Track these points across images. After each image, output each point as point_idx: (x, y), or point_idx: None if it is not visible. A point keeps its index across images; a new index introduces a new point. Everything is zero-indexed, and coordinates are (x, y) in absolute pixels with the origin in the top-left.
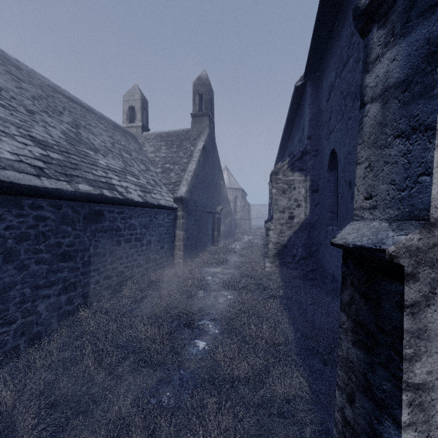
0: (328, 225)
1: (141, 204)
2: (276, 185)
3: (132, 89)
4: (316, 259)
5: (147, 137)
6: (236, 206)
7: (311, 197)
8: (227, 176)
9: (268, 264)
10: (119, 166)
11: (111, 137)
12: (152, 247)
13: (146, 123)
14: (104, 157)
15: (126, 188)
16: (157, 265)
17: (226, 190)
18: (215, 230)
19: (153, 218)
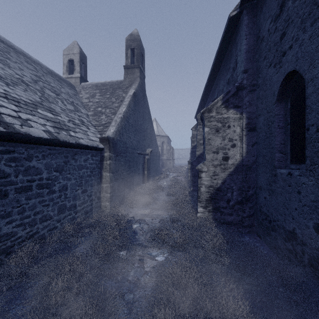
0: (276, 168)
1: (46, 142)
2: (209, 124)
3: (71, 44)
4: (253, 203)
5: (84, 86)
6: (163, 149)
7: (248, 136)
8: (156, 126)
9: (200, 209)
10: (30, 99)
11: (36, 76)
12: (70, 192)
13: (85, 75)
14: (7, 85)
15: (26, 121)
16: (76, 212)
17: (155, 135)
18: (146, 169)
19: (71, 159)
